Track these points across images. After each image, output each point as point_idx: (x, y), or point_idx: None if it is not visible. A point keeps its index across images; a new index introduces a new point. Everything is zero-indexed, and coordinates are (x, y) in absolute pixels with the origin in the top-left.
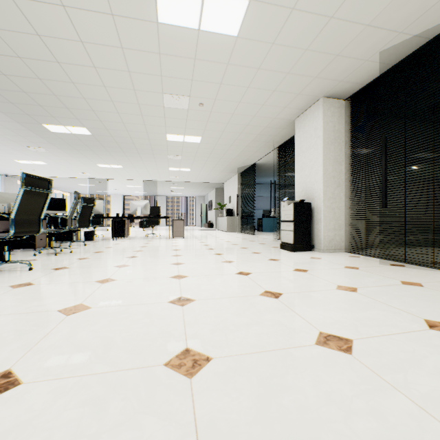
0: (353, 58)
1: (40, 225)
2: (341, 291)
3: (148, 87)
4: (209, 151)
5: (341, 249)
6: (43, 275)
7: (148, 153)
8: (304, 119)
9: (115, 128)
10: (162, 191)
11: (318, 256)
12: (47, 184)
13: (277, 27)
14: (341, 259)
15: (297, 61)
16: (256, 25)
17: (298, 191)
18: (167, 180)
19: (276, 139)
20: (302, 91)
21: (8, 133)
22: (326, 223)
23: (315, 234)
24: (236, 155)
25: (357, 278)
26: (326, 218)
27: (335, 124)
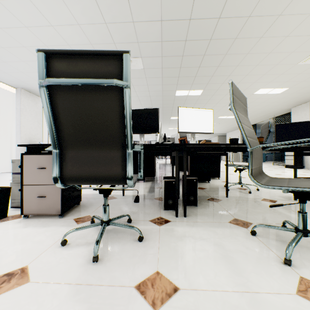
0: None
1: None
2: None
3: None
4: (233, 120)
5: None
6: None
7: None
8: (298, 109)
9: None
10: None
11: (308, 170)
12: None
13: (296, 90)
14: None
15: (301, 95)
16: (288, 91)
17: None
18: None
19: (275, 114)
20: (299, 101)
21: None
22: None
23: (304, 161)
24: None
25: None
26: None
27: None
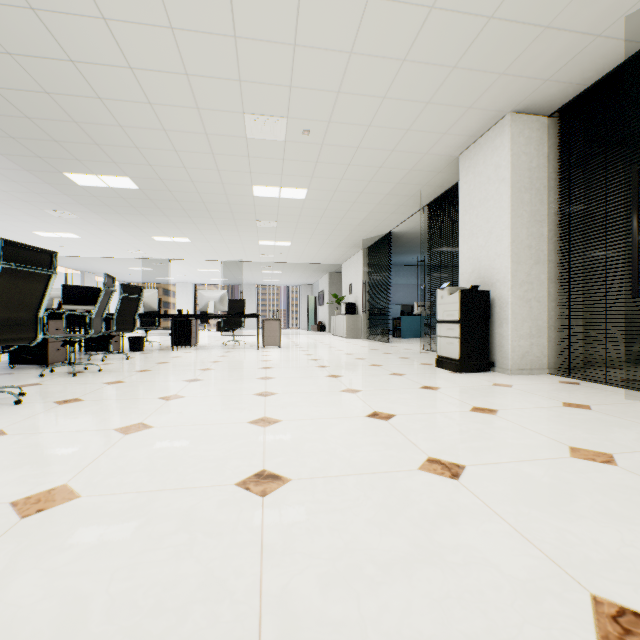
0: (573, 31)
1: (37, 329)
2: (584, 463)
3: (220, 103)
4: (319, 213)
5: (542, 368)
6: (33, 414)
7: (227, 218)
8: (477, 154)
9: (173, 178)
10: (250, 277)
11: (506, 382)
12: (48, 260)
13: None
14: (548, 388)
15: (472, 42)
16: None
17: (464, 272)
18: (256, 260)
19: (425, 191)
20: (477, 101)
21: (16, 188)
22: (516, 325)
23: (496, 343)
24: (362, 219)
25: (598, 429)
26: (517, 317)
27: (532, 157)
